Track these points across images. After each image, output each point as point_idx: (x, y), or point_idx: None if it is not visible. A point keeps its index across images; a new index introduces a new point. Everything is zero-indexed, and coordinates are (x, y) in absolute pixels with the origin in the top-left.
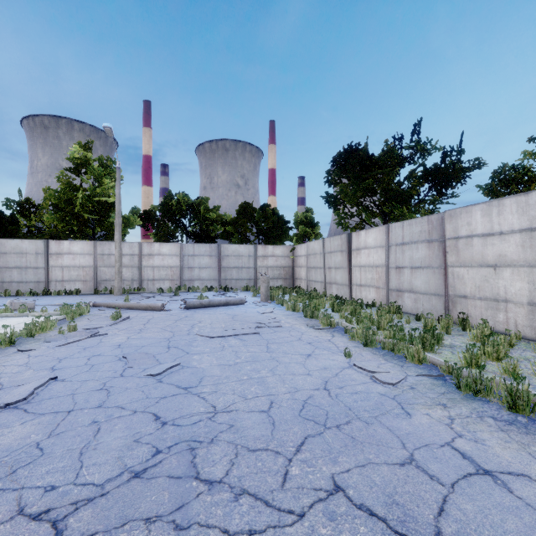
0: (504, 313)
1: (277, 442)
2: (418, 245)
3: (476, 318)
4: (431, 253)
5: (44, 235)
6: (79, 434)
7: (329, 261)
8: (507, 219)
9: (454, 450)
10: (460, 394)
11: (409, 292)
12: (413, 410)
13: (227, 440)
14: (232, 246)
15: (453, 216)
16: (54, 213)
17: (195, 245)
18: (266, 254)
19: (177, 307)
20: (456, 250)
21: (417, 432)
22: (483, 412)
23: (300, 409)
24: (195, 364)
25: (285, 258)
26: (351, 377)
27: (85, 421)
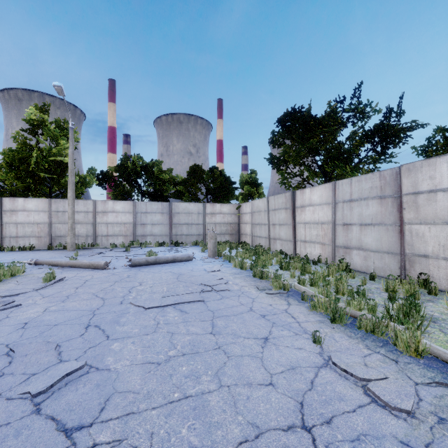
0: None
1: None
2: (368, 202)
3: (439, 280)
4: (384, 209)
5: (4, 193)
6: None
7: (273, 218)
8: None
9: None
10: None
11: (357, 249)
12: None
13: None
14: (182, 204)
15: (412, 170)
16: (9, 172)
17: (148, 203)
18: (214, 211)
19: (122, 265)
20: (414, 206)
21: None
22: None
23: None
24: (109, 363)
25: (231, 215)
26: (335, 390)
27: None
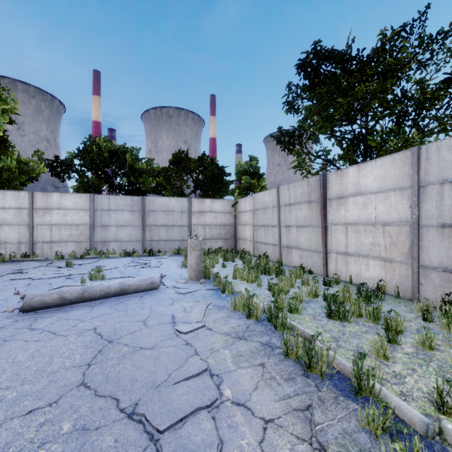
0: None
1: None
2: None
3: None
4: None
5: None
6: None
7: (287, 217)
8: None
9: None
10: None
11: None
12: None
13: None
14: (160, 199)
15: None
16: None
17: (111, 197)
18: (203, 209)
19: (19, 303)
20: None
21: None
22: None
23: None
24: None
25: (225, 214)
26: None
27: None
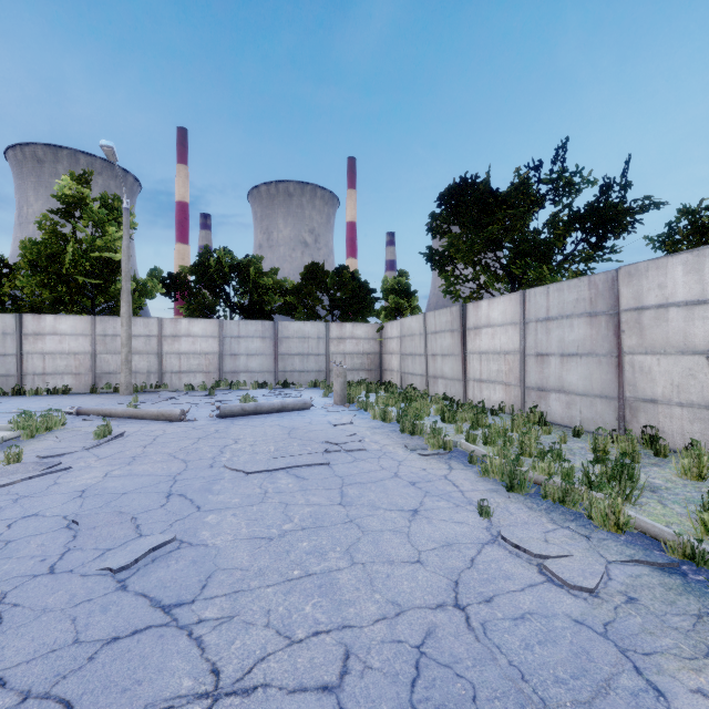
0: None
1: None
2: (572, 321)
3: (672, 435)
4: (595, 332)
5: (22, 308)
6: None
7: (433, 345)
8: None
9: None
10: None
11: (557, 392)
12: (664, 678)
13: None
14: (294, 324)
15: (634, 274)
16: (31, 275)
17: (241, 323)
18: (343, 335)
19: (206, 415)
20: (638, 328)
21: None
22: None
23: (411, 681)
24: (205, 537)
25: (369, 341)
26: (502, 568)
27: None
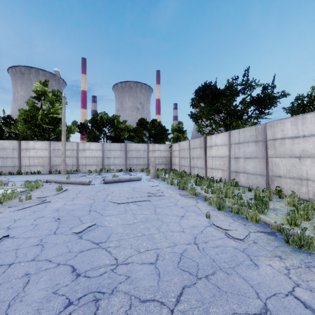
0: (306, 187)
1: (162, 293)
2: (249, 144)
3: (287, 190)
4: (257, 149)
5: (19, 138)
6: (12, 286)
7: (193, 154)
8: (308, 127)
9: (296, 300)
10: (289, 248)
11: (243, 173)
12: (259, 262)
13: (124, 291)
14: (134, 144)
15: (272, 125)
16: (24, 124)
17: (111, 144)
18: (154, 149)
19: (99, 182)
20: (273, 147)
21: (265, 282)
22: (309, 263)
23: (178, 261)
24: (106, 224)
25: (166, 151)
26: (212, 233)
27: (20, 274)
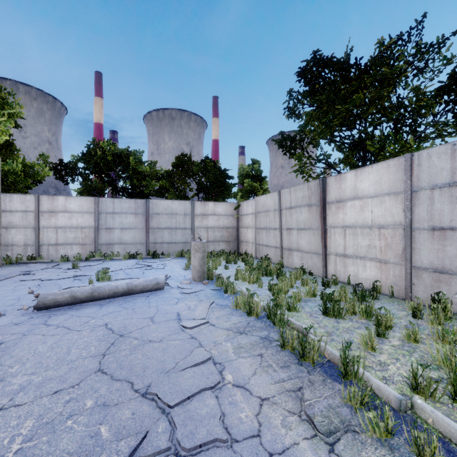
0: None
1: None
2: None
3: None
4: None
5: None
6: None
7: (288, 220)
8: None
9: None
10: None
11: None
12: None
13: None
14: (163, 202)
15: None
16: None
17: (115, 200)
18: (206, 212)
19: (31, 302)
20: None
21: None
22: None
23: None
24: None
25: (228, 217)
26: None
27: None
